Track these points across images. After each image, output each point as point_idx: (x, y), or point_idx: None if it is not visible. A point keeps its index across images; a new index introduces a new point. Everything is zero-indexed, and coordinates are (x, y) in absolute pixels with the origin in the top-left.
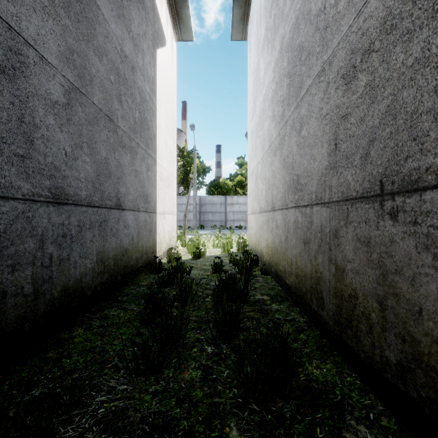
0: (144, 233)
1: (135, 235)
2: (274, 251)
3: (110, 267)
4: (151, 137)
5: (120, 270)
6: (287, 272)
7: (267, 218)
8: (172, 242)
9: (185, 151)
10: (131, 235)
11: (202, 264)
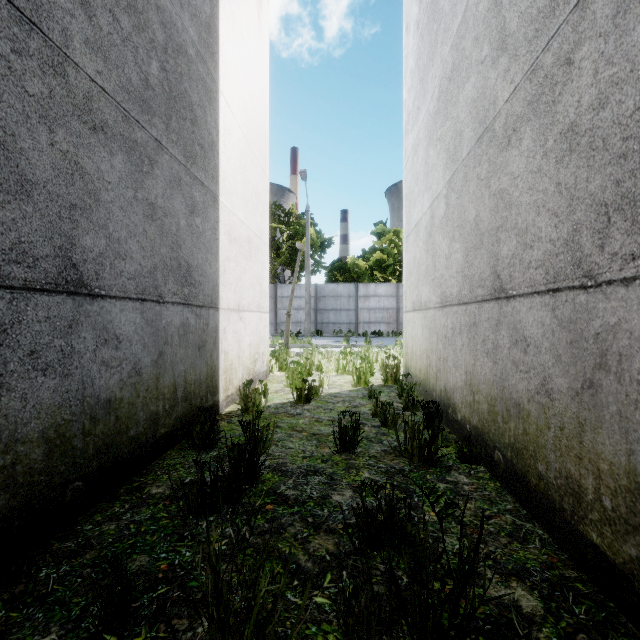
0: (179, 352)
1: (146, 360)
2: (506, 410)
3: (26, 467)
4: (203, 143)
5: (82, 463)
6: (590, 505)
7: (472, 319)
8: (260, 364)
9: (293, 215)
10: (132, 363)
11: (313, 418)
